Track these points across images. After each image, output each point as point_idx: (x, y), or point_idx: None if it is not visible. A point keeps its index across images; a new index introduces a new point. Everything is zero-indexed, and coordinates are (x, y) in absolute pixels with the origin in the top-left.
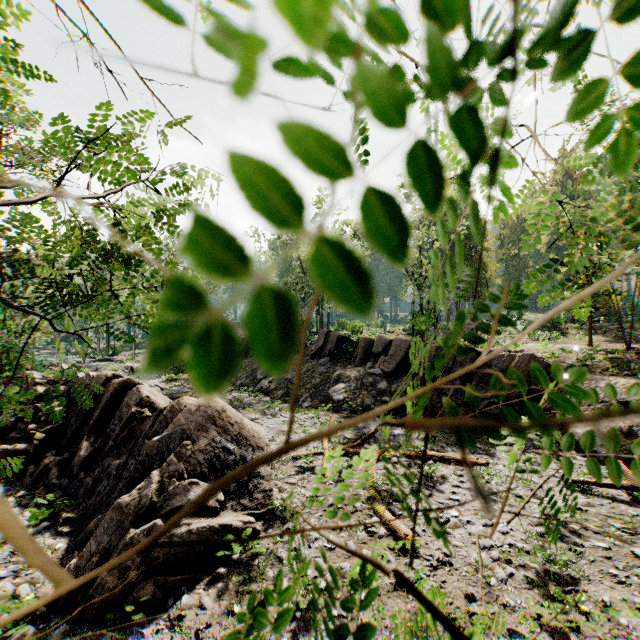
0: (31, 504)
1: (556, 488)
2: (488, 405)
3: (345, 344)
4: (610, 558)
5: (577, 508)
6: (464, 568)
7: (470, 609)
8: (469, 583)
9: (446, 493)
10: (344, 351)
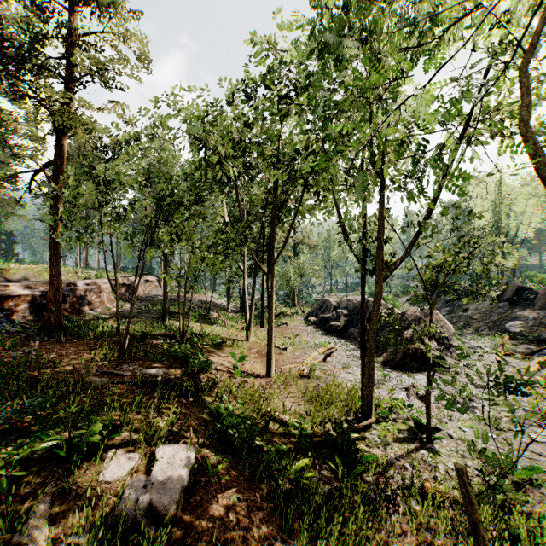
0: (352, 343)
1: None
2: None
3: (524, 292)
4: None
5: None
6: None
7: None
8: None
9: None
10: (523, 298)
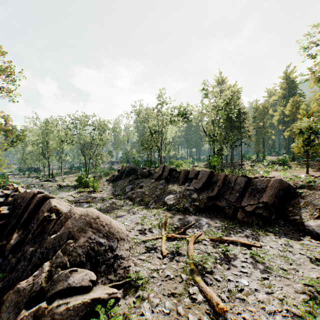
0: None
1: (305, 263)
2: (255, 208)
3: (173, 173)
4: None
5: None
6: None
7: None
8: None
9: (238, 267)
10: (173, 176)
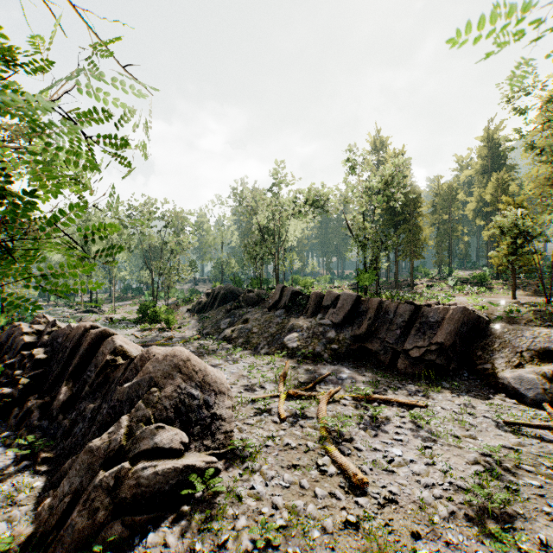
0: (14, 444)
1: (489, 428)
2: (425, 352)
3: (298, 298)
4: (543, 496)
5: (509, 447)
6: (409, 506)
7: (416, 547)
8: (414, 521)
9: (390, 433)
10: (297, 304)
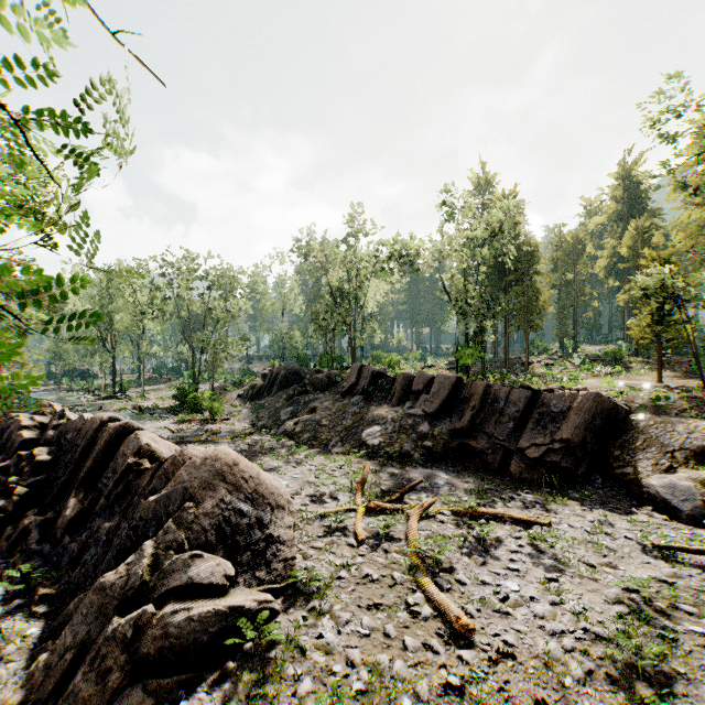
0: (4, 575)
1: (633, 554)
2: (547, 452)
3: (381, 380)
4: None
5: (661, 580)
6: (530, 662)
7: None
8: (538, 683)
9: (503, 560)
10: (379, 388)
